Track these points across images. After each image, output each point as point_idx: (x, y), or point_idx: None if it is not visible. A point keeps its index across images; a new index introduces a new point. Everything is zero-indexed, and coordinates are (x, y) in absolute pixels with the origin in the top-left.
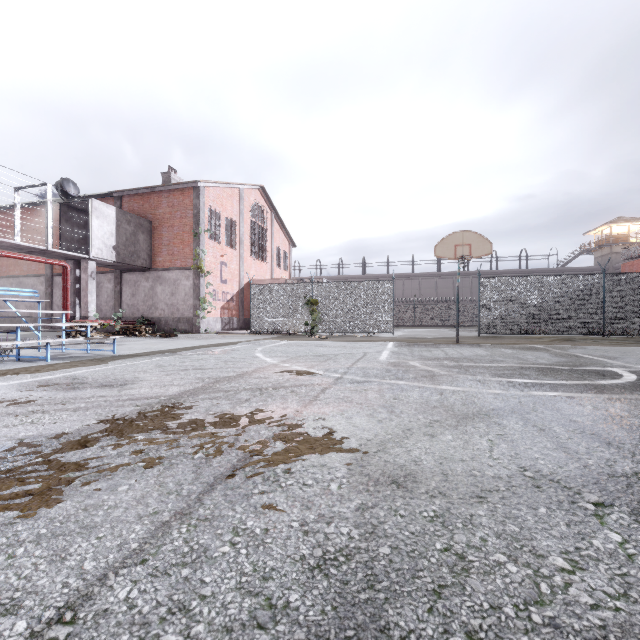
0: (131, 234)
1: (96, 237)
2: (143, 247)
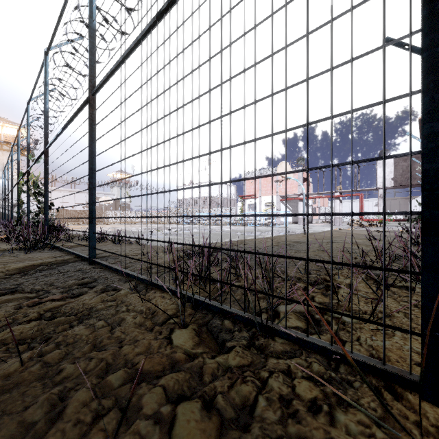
0: (407, 166)
1: (379, 177)
2: (420, 171)
